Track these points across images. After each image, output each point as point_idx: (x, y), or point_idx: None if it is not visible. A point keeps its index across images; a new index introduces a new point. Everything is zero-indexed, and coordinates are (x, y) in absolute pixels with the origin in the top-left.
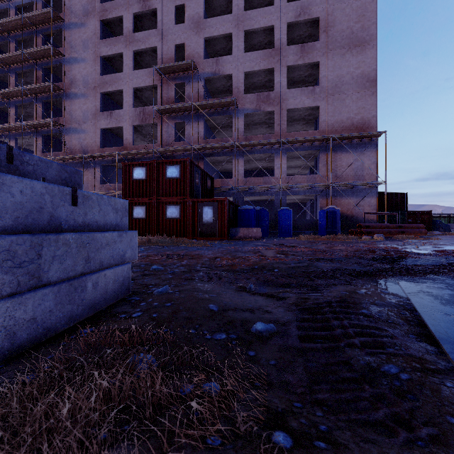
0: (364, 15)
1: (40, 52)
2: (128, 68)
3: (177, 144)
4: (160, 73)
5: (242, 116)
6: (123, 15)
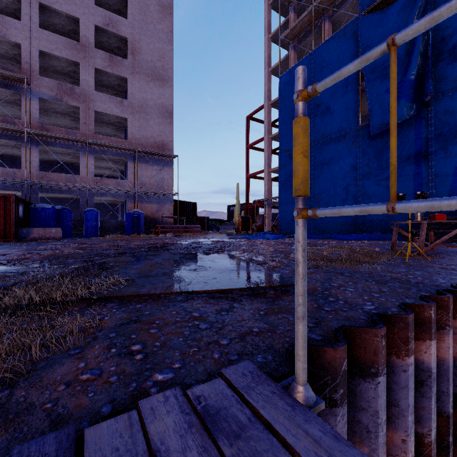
0: (164, 57)
1: None
2: None
3: None
4: None
5: (36, 100)
6: None
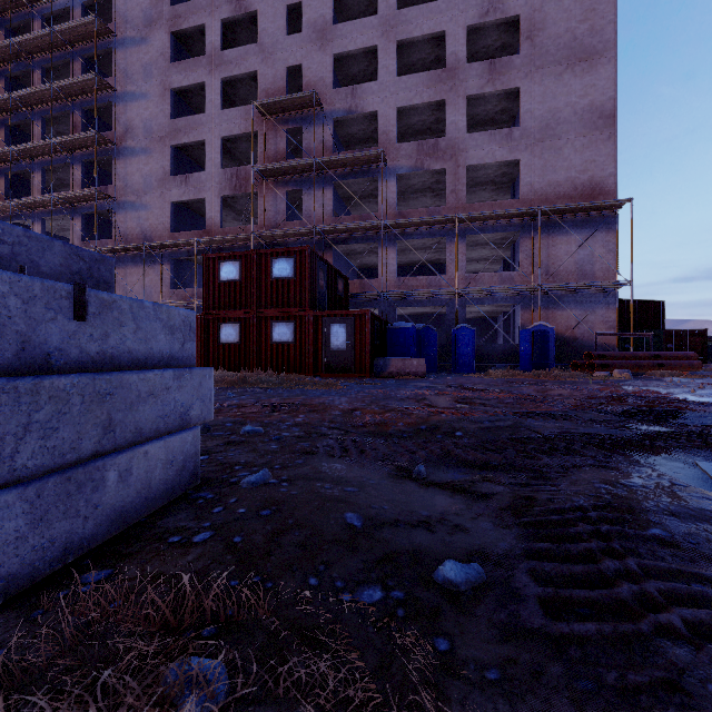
0: (594, 9)
1: (79, 84)
2: (214, 106)
3: (290, 225)
4: (263, 113)
5: (393, 179)
6: (205, 23)
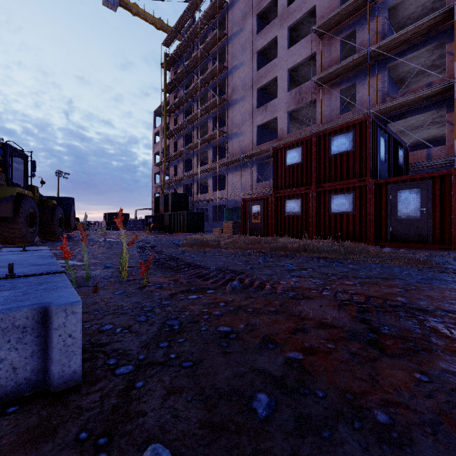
0: None
1: (211, 73)
2: (283, 49)
3: (343, 117)
4: (320, 34)
5: None
6: None
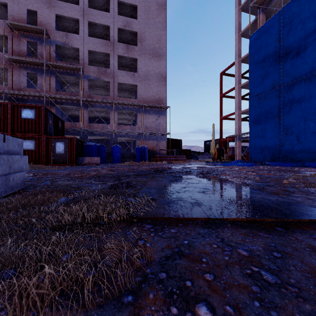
0: (160, 40)
1: None
2: None
3: (29, 90)
4: (11, 27)
5: (87, 80)
6: None
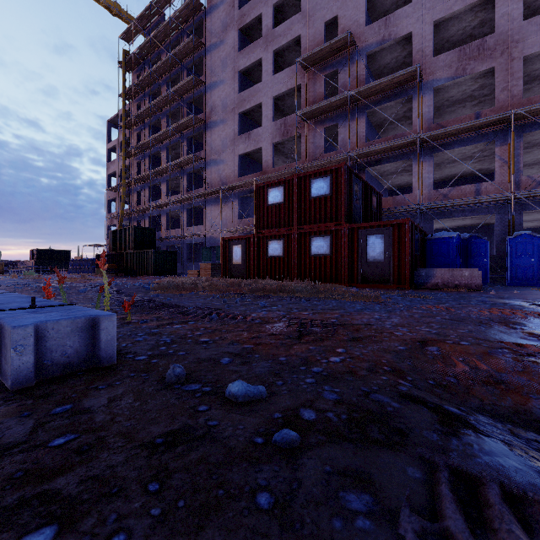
0: None
1: (184, 86)
2: (267, 74)
3: (327, 156)
4: (305, 67)
5: (429, 93)
6: (261, 12)
